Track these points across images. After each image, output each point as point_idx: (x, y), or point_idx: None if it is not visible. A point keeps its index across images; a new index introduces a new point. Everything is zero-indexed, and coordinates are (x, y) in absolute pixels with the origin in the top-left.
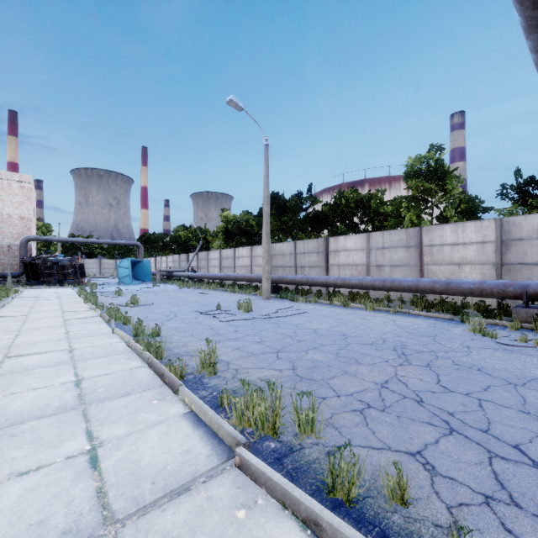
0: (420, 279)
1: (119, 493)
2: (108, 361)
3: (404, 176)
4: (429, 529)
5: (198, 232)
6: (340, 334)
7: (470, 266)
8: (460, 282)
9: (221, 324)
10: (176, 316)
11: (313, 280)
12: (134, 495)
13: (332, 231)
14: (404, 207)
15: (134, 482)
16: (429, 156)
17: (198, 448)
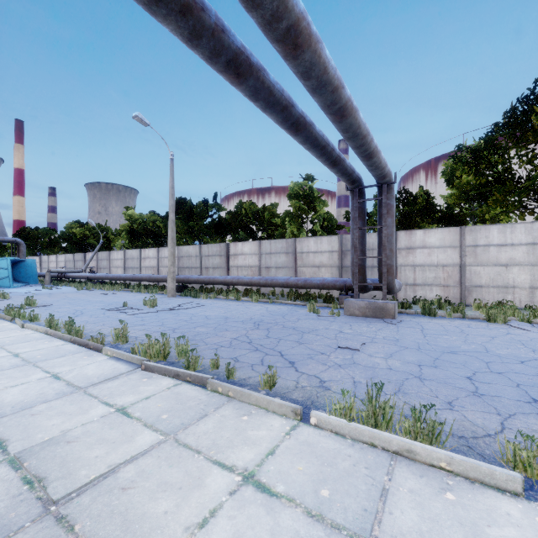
0: (290, 278)
1: (80, 383)
2: (33, 343)
3: (288, 197)
4: (224, 373)
5: (98, 230)
6: (224, 317)
7: (325, 268)
8: (312, 279)
9: (129, 316)
10: (82, 313)
11: (214, 279)
12: (89, 382)
13: (234, 237)
14: (288, 221)
15: (87, 379)
16: (304, 184)
17: (121, 367)
